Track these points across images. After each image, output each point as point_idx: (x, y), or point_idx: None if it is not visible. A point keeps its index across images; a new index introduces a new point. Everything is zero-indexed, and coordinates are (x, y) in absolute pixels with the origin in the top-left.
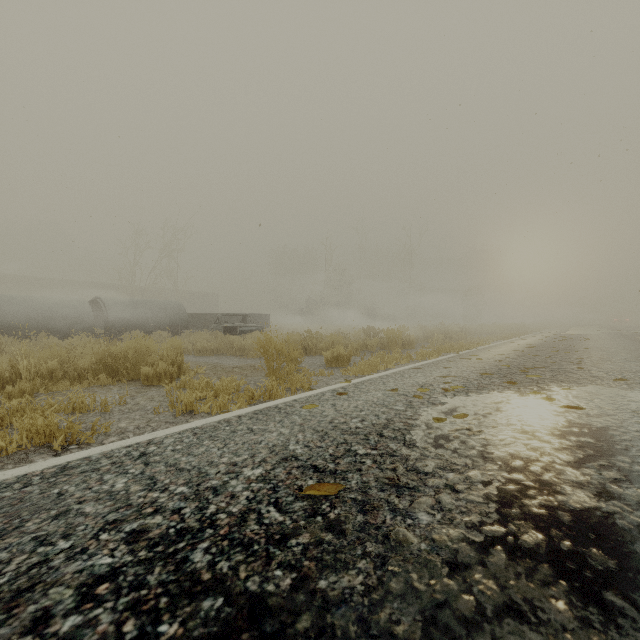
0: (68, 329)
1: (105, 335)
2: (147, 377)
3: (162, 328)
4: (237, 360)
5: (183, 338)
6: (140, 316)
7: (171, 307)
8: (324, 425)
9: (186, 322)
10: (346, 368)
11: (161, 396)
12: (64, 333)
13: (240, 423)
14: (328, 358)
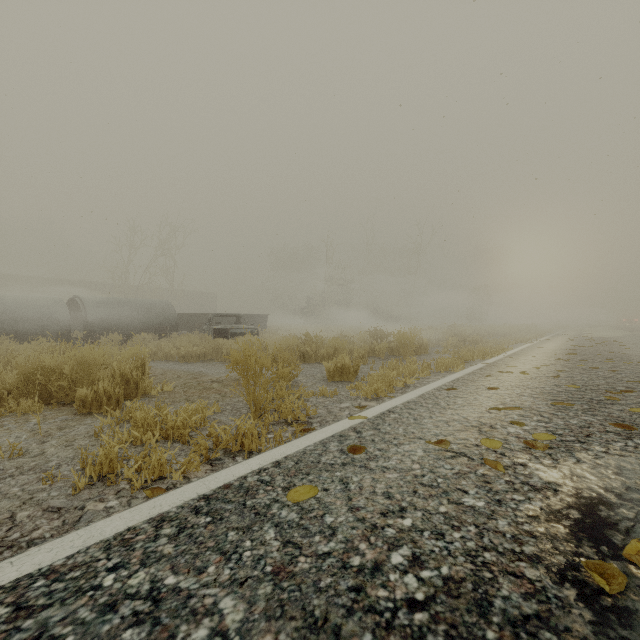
0: (40, 331)
1: (83, 338)
2: (84, 402)
3: (149, 330)
4: (224, 368)
5: (170, 341)
6: (124, 317)
7: (159, 307)
8: (329, 583)
9: (175, 323)
10: (353, 383)
11: (88, 436)
12: (35, 336)
13: (147, 555)
14: (330, 370)
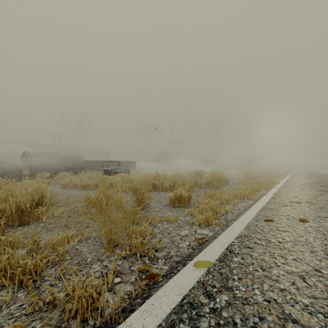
0: (3, 171)
1: (29, 174)
2: None
3: (68, 170)
4: None
5: (79, 176)
6: (54, 162)
7: (74, 157)
8: None
9: (84, 166)
10: (187, 208)
11: None
12: (0, 173)
13: None
14: (172, 199)
